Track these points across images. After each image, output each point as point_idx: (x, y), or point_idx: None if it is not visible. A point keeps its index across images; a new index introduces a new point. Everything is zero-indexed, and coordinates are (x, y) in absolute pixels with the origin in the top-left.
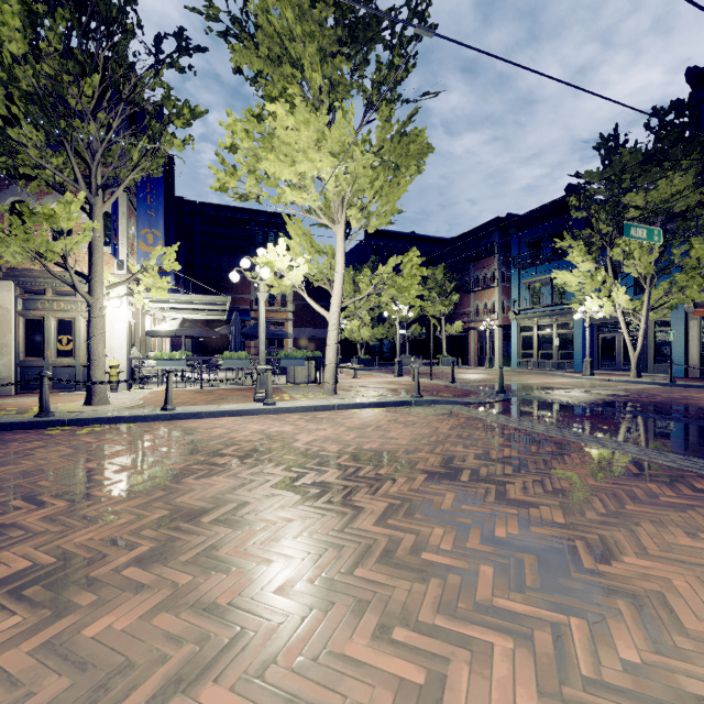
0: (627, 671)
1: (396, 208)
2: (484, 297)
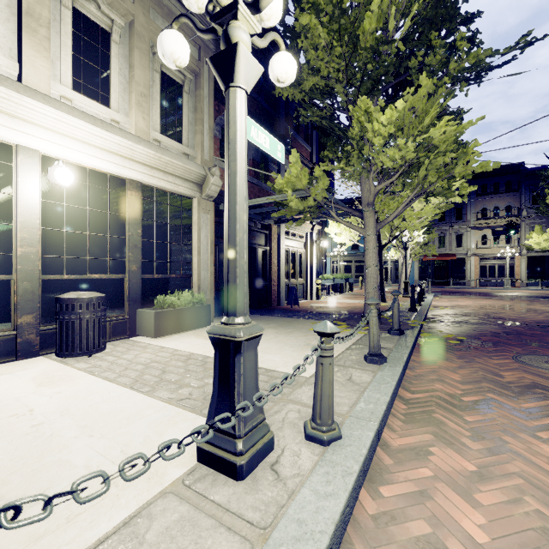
0: None
1: None
2: None
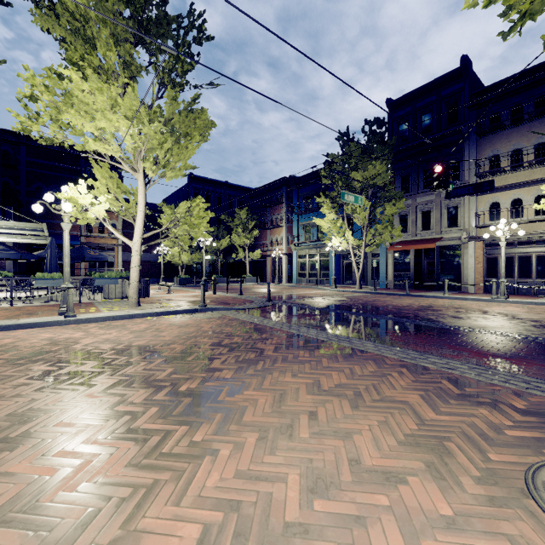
0: (190, 446)
1: (189, 165)
2: (276, 233)
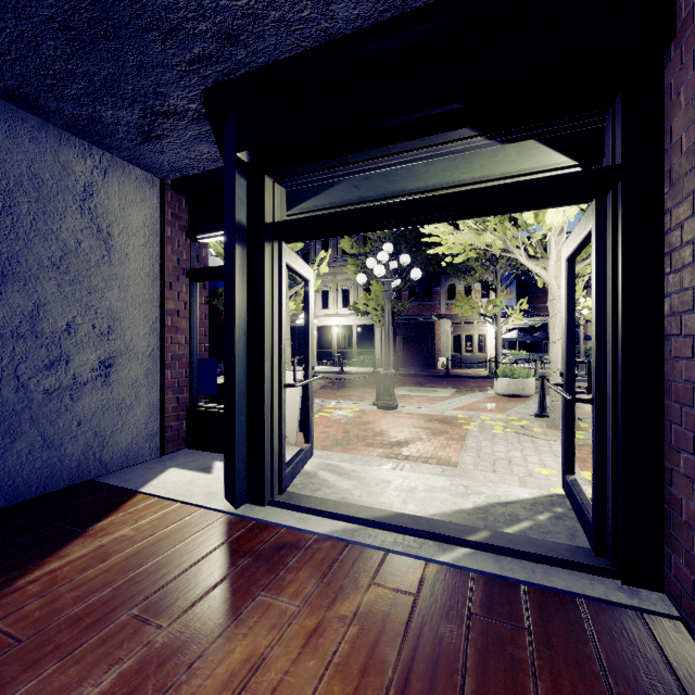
0: None
1: None
2: None
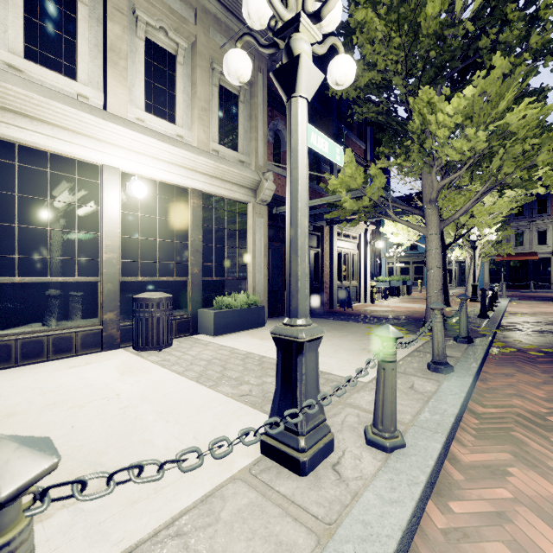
0: None
1: None
2: None
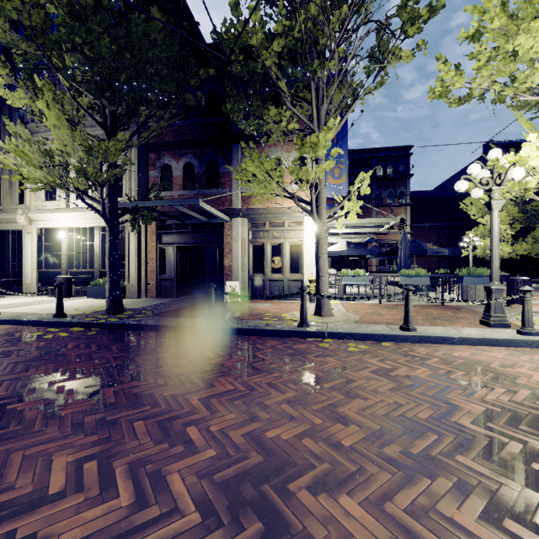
0: None
1: None
2: None
